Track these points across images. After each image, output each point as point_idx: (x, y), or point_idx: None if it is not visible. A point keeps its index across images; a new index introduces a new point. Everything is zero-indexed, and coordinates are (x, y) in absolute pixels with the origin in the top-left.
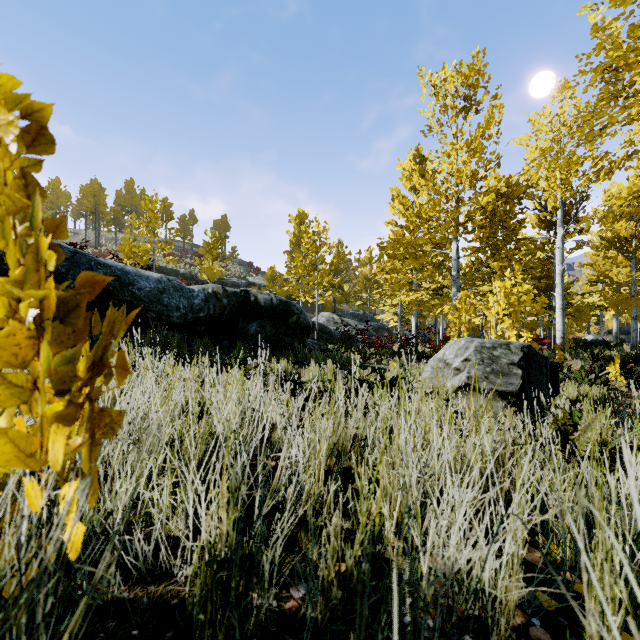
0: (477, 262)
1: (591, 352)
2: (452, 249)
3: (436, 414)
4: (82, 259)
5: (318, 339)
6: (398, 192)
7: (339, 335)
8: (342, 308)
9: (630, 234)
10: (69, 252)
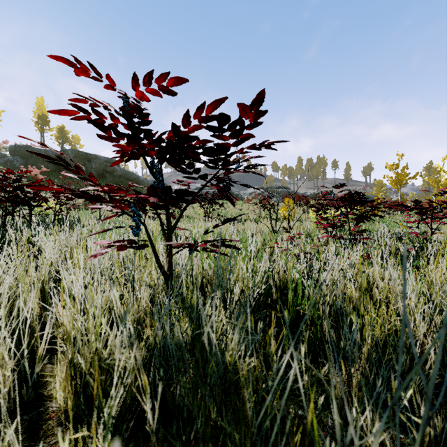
0: None
1: None
2: None
3: None
4: None
5: None
6: None
7: None
8: None
9: None
10: None
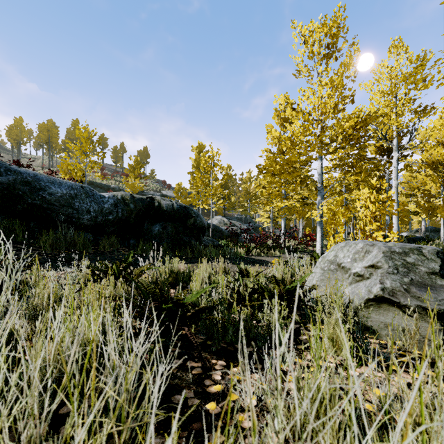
0: (332, 178)
1: None
2: (317, 166)
3: None
4: None
5: (212, 236)
6: (271, 128)
7: (228, 233)
8: (230, 213)
9: (443, 158)
10: None
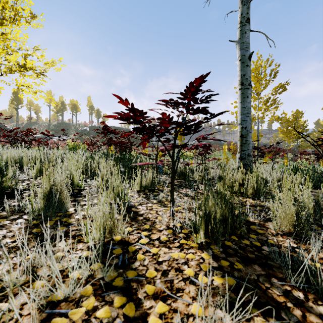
0: None
1: None
2: None
3: None
4: None
5: None
6: None
7: None
8: None
9: None
10: None
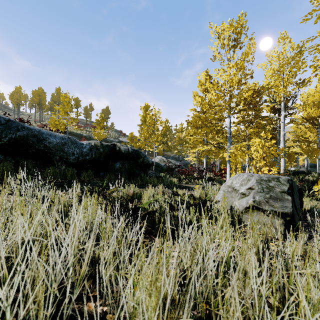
0: (238, 130)
1: (299, 177)
2: (227, 122)
3: (254, 250)
4: (12, 124)
5: (155, 170)
6: (196, 94)
7: (166, 168)
8: (167, 154)
9: (318, 115)
10: (4, 120)
